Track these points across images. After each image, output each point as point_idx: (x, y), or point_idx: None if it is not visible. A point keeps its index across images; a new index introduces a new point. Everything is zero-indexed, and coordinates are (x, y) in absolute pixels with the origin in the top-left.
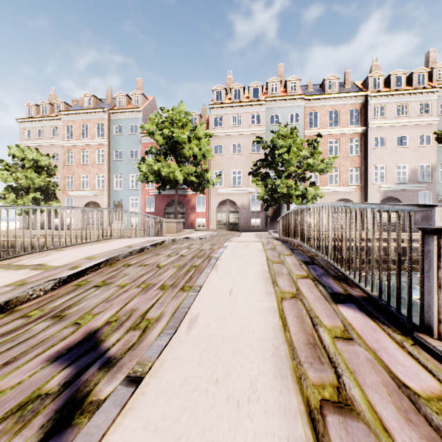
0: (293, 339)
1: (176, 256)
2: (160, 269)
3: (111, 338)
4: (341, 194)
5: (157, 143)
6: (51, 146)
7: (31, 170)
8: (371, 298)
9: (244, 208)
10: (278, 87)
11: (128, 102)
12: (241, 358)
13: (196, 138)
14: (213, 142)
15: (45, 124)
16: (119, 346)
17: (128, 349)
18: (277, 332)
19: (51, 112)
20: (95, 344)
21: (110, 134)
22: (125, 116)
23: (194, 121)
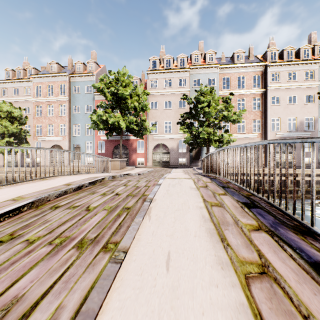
0: None
1: (111, 195)
2: (88, 213)
3: None
4: (247, 139)
5: (106, 98)
6: (24, 101)
7: (5, 120)
8: None
9: (173, 150)
10: (199, 58)
11: (85, 69)
12: None
13: (136, 95)
14: (150, 100)
15: (19, 85)
16: None
17: None
18: None
19: (24, 76)
20: None
21: (71, 93)
22: (82, 79)
23: (135, 83)
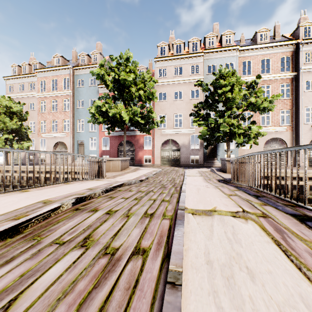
0: None
1: None
2: None
3: None
4: (273, 133)
5: (106, 87)
6: (29, 97)
7: (3, 115)
8: None
9: (184, 146)
10: (214, 41)
11: (89, 61)
12: None
13: (142, 82)
14: (158, 90)
15: (24, 80)
16: None
17: None
18: None
19: (30, 71)
20: None
21: (74, 86)
22: (86, 71)
23: None
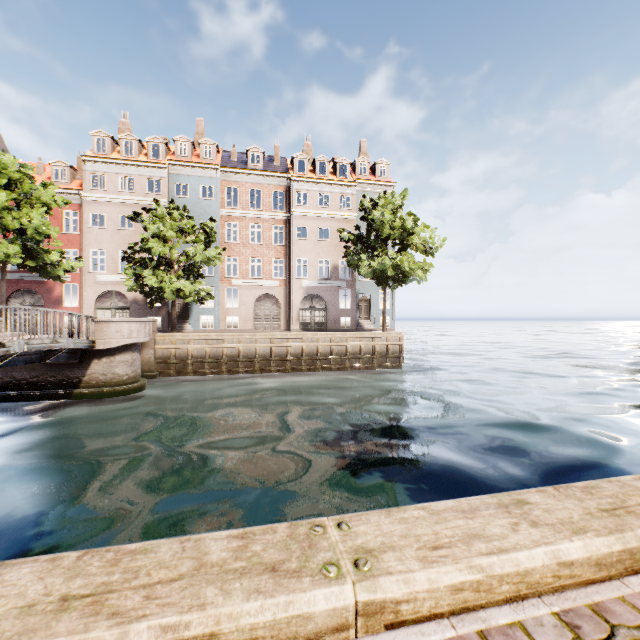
0: None
1: None
2: None
3: None
4: (264, 289)
5: None
6: None
7: None
8: None
9: (137, 302)
10: (189, 149)
11: None
12: None
13: (32, 204)
14: (91, 209)
15: None
16: None
17: None
18: None
19: None
20: None
21: None
22: None
23: (61, 174)
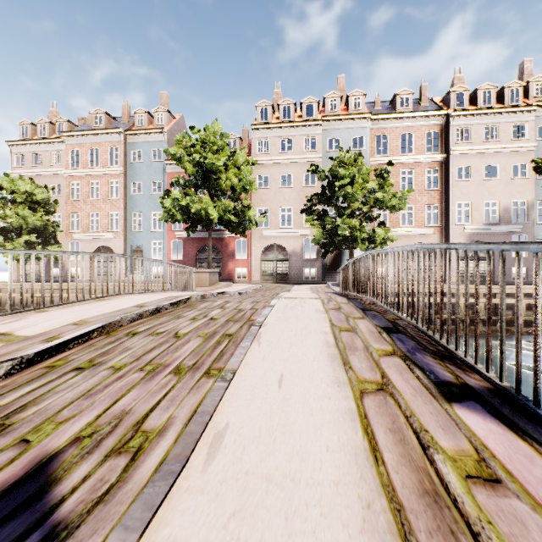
0: (395, 482)
1: (204, 320)
2: (178, 340)
3: (74, 473)
4: (416, 237)
5: (186, 172)
6: (51, 175)
7: (23, 206)
8: (503, 392)
9: (295, 254)
10: (338, 103)
11: (150, 121)
12: (303, 536)
13: (235, 166)
14: (257, 172)
15: (43, 148)
16: (83, 493)
17: (97, 502)
18: (363, 465)
19: (51, 134)
20: (41, 489)
21: (127, 161)
22: (145, 138)
23: (233, 145)
